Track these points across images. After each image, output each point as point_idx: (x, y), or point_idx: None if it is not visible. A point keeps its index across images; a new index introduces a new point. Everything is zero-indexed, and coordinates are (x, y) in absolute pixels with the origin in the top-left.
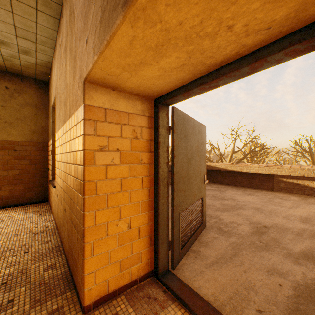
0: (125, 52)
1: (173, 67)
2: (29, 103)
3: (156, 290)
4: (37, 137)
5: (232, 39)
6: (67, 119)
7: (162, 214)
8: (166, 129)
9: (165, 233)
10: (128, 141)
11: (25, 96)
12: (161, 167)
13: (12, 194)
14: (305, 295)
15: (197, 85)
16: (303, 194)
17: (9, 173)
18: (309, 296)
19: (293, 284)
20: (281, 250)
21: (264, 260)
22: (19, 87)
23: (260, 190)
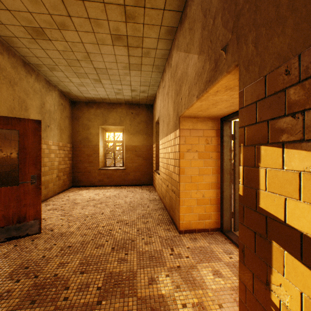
0: (198, 107)
1: (225, 107)
2: (142, 121)
3: (220, 237)
4: (146, 142)
5: None
6: (169, 134)
7: (225, 192)
8: (229, 136)
9: (228, 205)
10: (203, 146)
11: (140, 117)
12: (225, 162)
13: (134, 178)
14: None
15: None
16: None
17: (133, 165)
18: None
19: None
20: None
21: None
22: (138, 111)
23: None
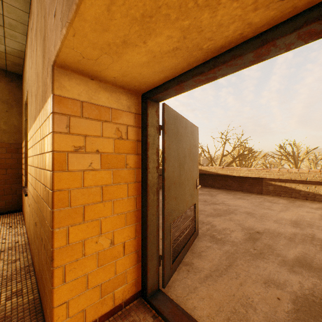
0: (102, 24)
1: (164, 50)
2: None
3: (144, 316)
4: (8, 138)
5: (237, 13)
6: (37, 115)
7: (151, 226)
8: (156, 128)
9: (155, 247)
10: (111, 141)
11: None
12: (150, 172)
13: None
14: (305, 308)
15: (192, 76)
16: (290, 196)
17: None
18: (309, 309)
19: (291, 296)
20: (276, 257)
21: (259, 270)
22: None
23: (250, 194)
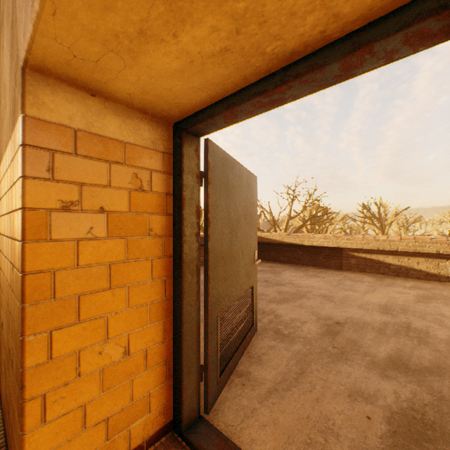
0: None
1: (206, 52)
2: None
3: None
4: None
5: None
6: (4, 150)
7: (188, 322)
8: (195, 175)
9: (194, 354)
10: (124, 193)
11: None
12: (187, 241)
13: None
14: (404, 429)
15: (249, 96)
16: (378, 272)
17: None
18: (408, 430)
19: (385, 412)
20: (363, 357)
21: (342, 377)
22: None
23: (326, 270)
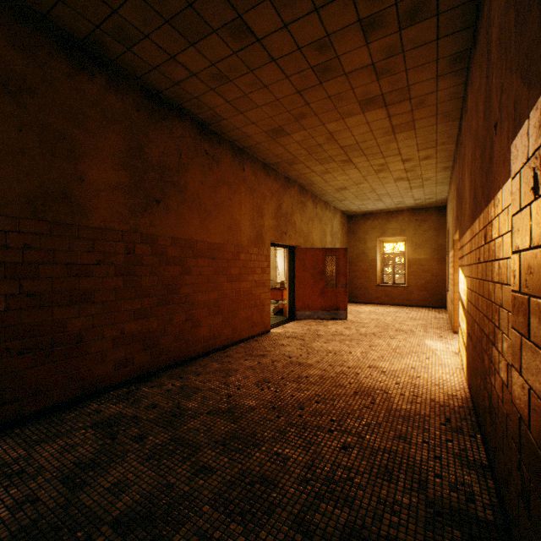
0: None
1: None
2: (430, 228)
3: None
4: (436, 254)
5: None
6: (450, 250)
7: None
8: None
9: None
10: None
11: (427, 223)
12: None
13: (419, 298)
14: None
15: None
16: None
17: (417, 282)
18: None
19: None
20: None
21: None
22: (424, 217)
23: None
